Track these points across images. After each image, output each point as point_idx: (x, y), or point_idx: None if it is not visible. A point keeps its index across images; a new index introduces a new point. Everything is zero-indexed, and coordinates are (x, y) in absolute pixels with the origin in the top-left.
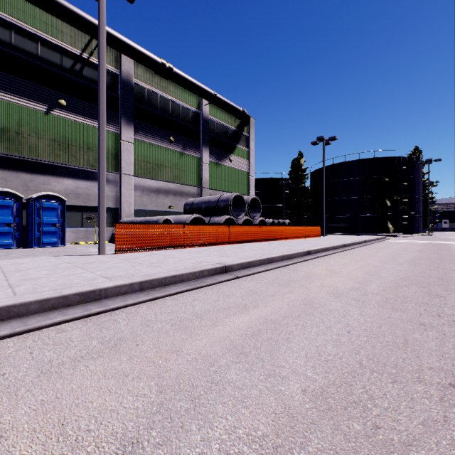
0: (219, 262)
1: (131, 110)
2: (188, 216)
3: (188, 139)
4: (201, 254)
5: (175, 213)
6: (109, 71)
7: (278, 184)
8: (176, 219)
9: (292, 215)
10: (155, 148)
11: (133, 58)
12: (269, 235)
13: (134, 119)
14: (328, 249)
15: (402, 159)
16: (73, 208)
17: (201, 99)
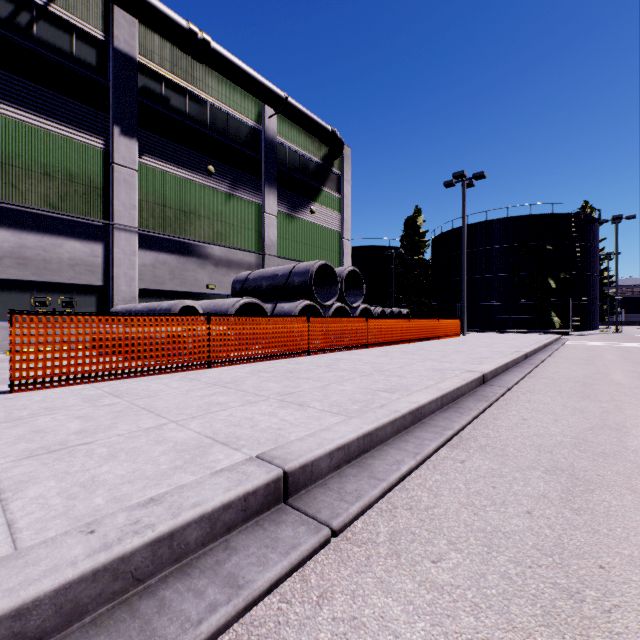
0: (269, 443)
1: (134, 111)
2: (233, 301)
3: (241, 172)
4: (236, 390)
5: (217, 297)
6: (91, 36)
7: (384, 255)
8: (212, 306)
9: (405, 301)
10: (180, 183)
11: (134, 14)
12: (382, 336)
13: (140, 127)
14: (508, 367)
15: (572, 217)
16: (13, 285)
17: (263, 106)
